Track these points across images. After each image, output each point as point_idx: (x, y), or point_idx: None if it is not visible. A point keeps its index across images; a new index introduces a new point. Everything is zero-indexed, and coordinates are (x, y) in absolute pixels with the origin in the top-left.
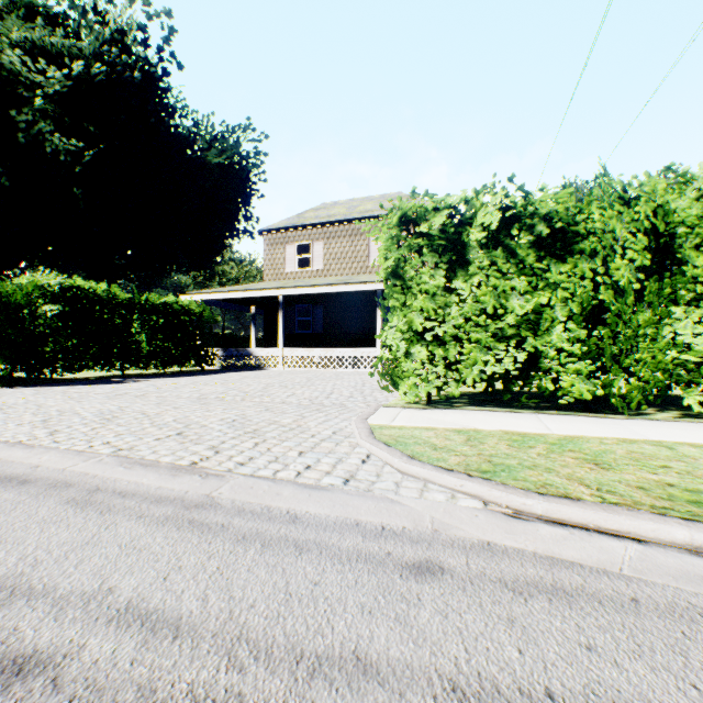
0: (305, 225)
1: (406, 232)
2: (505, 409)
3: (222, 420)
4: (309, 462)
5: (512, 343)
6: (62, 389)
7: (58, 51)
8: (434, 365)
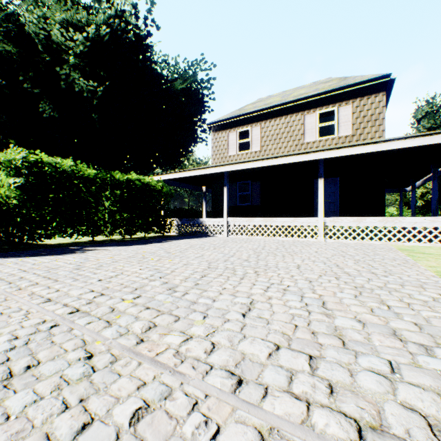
0: (245, 113)
1: None
2: None
3: None
4: None
5: None
6: None
7: (83, 25)
8: None
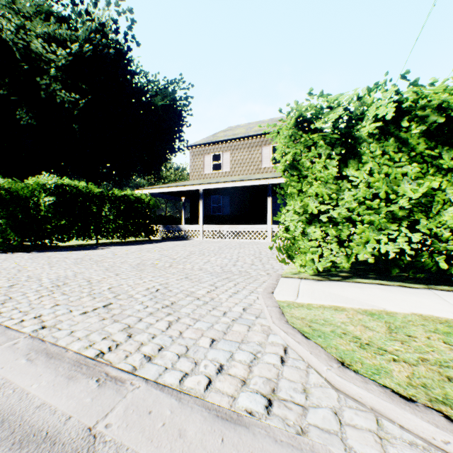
0: (218, 141)
1: (301, 131)
2: (395, 282)
3: (147, 289)
4: (221, 360)
5: (404, 223)
6: (50, 254)
7: (64, 38)
8: (326, 242)
